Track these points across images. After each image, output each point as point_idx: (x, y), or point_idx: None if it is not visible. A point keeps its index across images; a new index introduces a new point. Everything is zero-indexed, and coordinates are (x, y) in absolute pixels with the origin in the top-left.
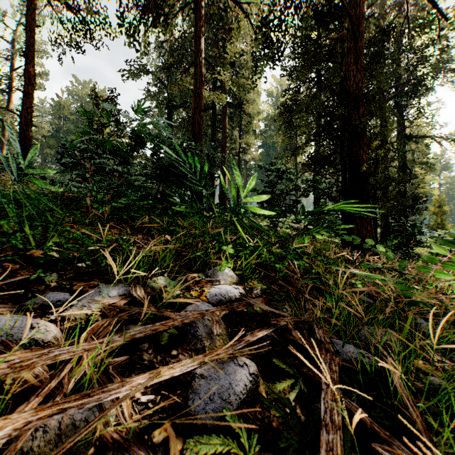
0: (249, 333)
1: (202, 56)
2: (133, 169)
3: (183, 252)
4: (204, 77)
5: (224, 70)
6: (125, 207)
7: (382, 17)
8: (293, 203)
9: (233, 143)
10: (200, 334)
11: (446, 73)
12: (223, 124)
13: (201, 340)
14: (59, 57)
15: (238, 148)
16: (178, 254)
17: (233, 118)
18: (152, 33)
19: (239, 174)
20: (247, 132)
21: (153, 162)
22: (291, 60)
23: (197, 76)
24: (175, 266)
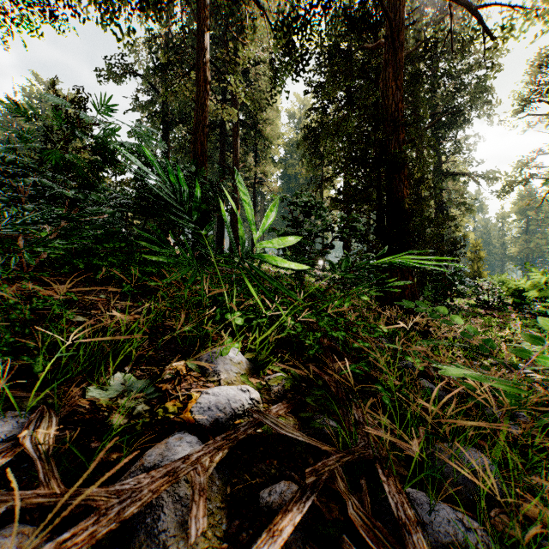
0: (266, 493)
1: (206, 56)
2: (92, 195)
3: (168, 321)
4: (209, 84)
5: (235, 79)
6: (86, 252)
7: (418, 35)
8: (324, 249)
9: (247, 171)
10: (163, 528)
11: (483, 105)
12: (234, 147)
13: (164, 546)
14: (5, 42)
15: (253, 178)
16: (157, 328)
17: (247, 140)
18: (142, 24)
19: (250, 204)
20: (264, 159)
21: (135, 189)
22: (317, 74)
23: (200, 81)
24: (150, 349)
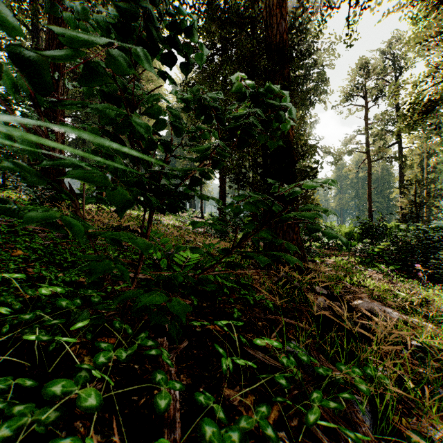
0: None
1: None
2: None
3: None
4: None
5: None
6: None
7: None
8: None
9: None
10: None
11: (321, 94)
12: None
13: None
14: None
15: None
16: None
17: None
18: None
19: None
20: None
21: None
22: None
23: None
24: None
